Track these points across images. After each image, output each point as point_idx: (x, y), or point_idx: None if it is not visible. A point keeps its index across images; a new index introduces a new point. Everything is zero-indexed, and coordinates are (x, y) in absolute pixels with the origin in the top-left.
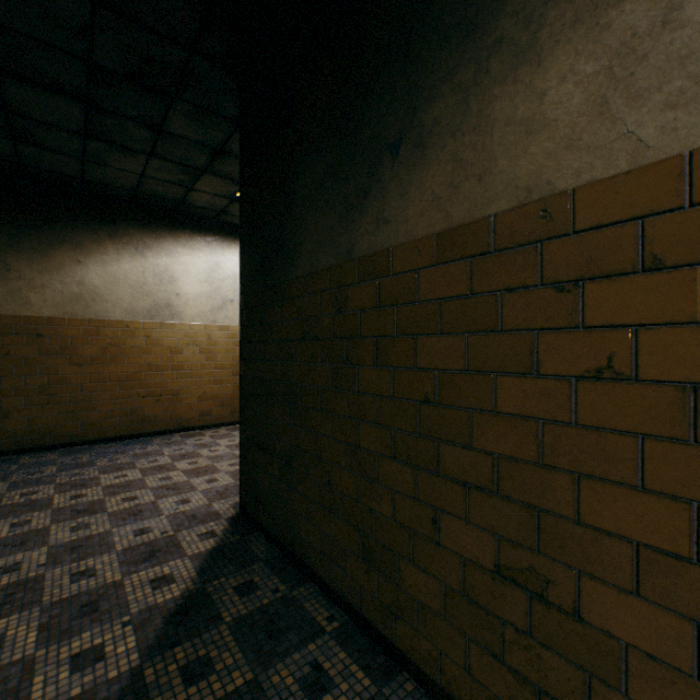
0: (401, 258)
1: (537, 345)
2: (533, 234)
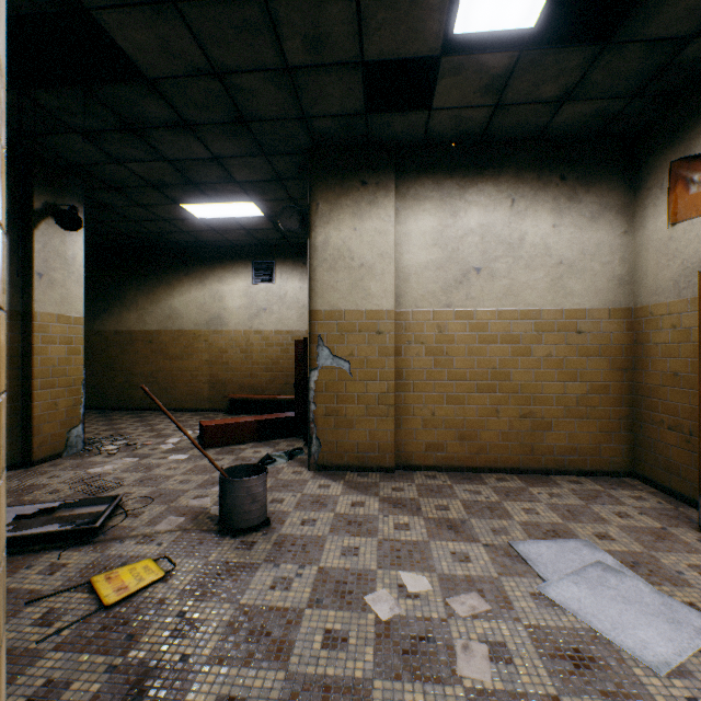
0: (108, 333)
1: (131, 350)
2: (130, 335)
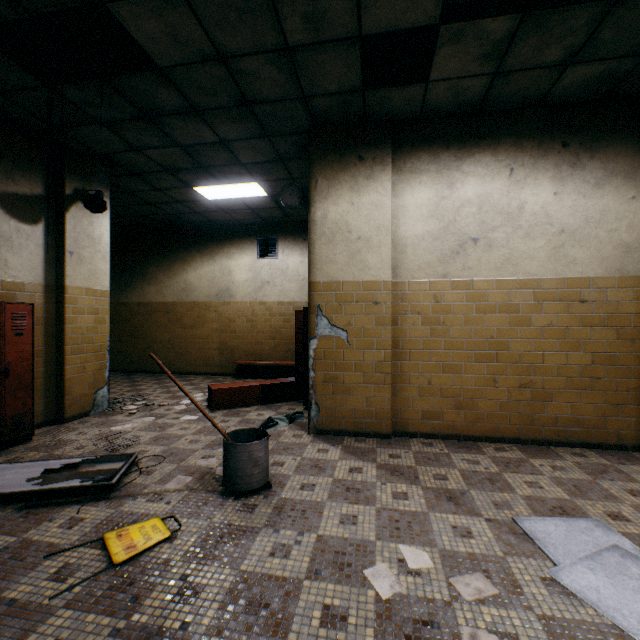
0: (132, 305)
1: (151, 319)
2: (151, 306)
